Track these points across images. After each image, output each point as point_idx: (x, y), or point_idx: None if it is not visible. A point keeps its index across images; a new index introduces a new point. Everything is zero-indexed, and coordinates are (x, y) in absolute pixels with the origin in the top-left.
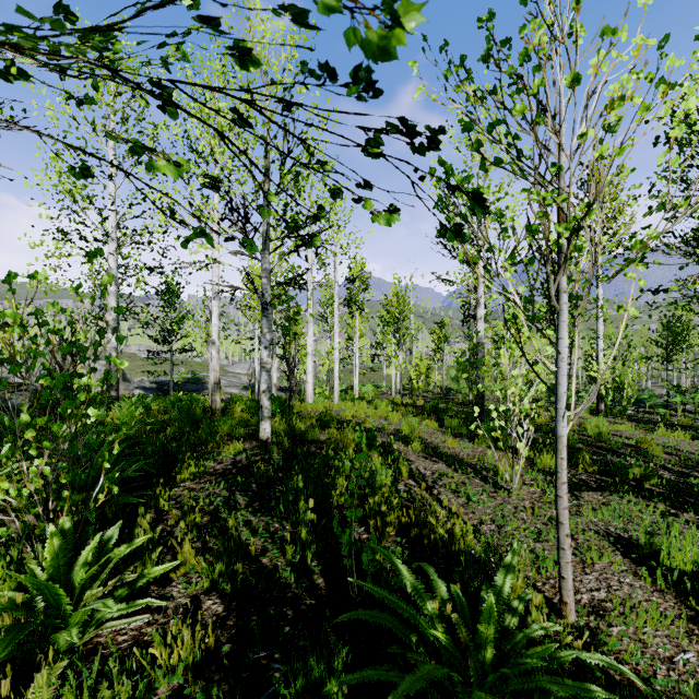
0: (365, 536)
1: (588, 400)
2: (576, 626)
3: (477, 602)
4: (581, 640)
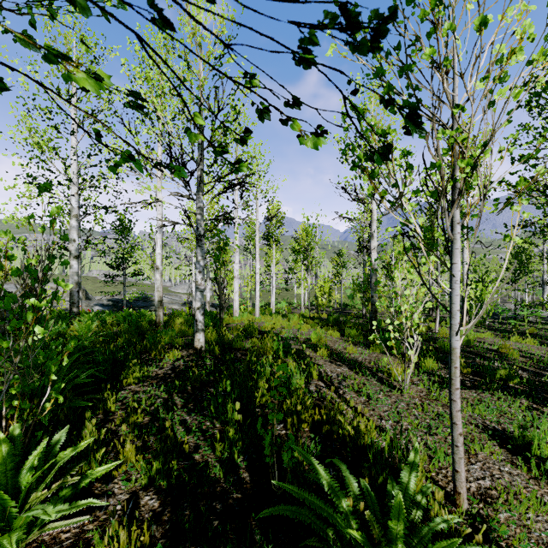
0: (283, 432)
1: (478, 317)
2: (468, 513)
3: (384, 494)
4: (474, 527)
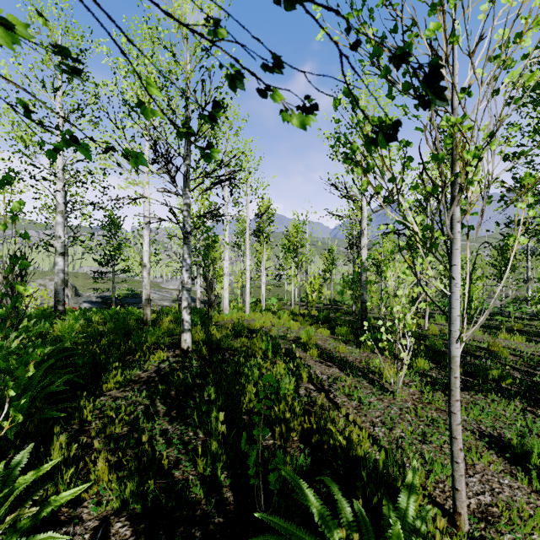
0: (271, 442)
1: (480, 323)
2: (469, 535)
3: (379, 517)
4: None
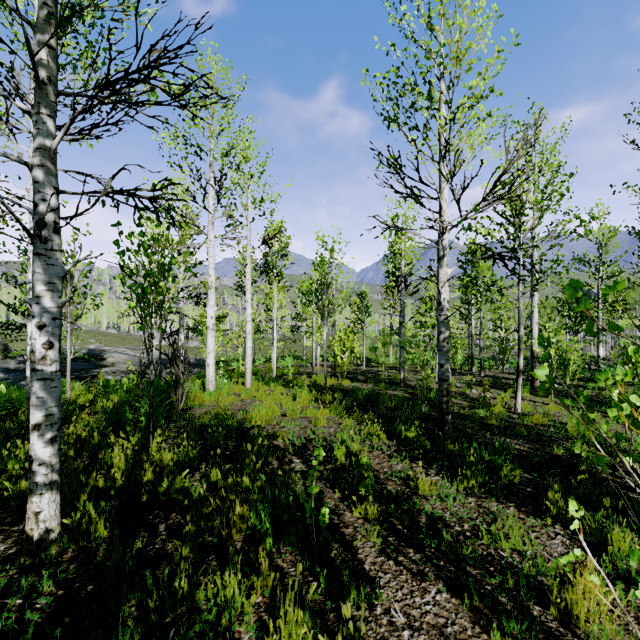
0: None
1: None
2: None
3: None
4: None
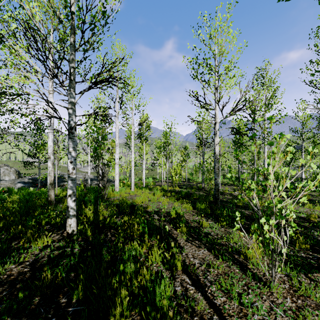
0: None
1: None
2: None
3: None
4: None
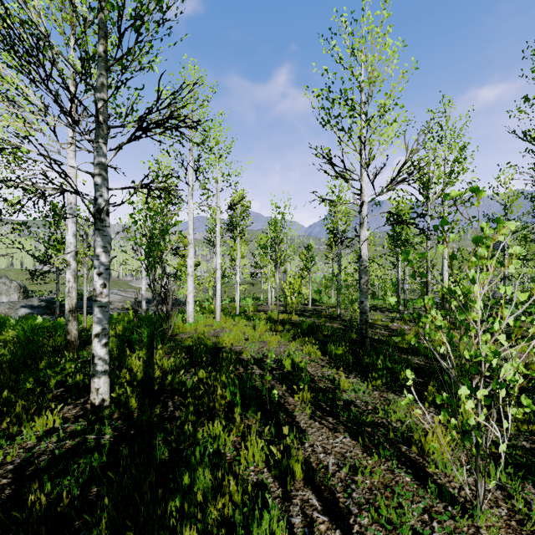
0: None
1: None
2: None
3: None
4: None
